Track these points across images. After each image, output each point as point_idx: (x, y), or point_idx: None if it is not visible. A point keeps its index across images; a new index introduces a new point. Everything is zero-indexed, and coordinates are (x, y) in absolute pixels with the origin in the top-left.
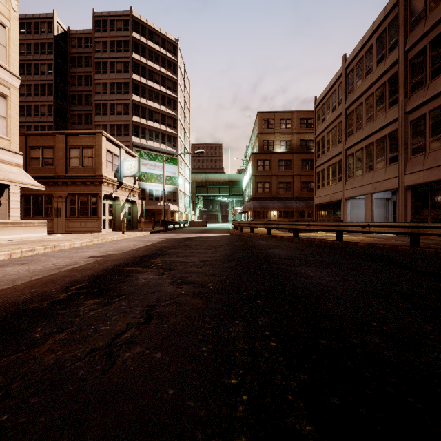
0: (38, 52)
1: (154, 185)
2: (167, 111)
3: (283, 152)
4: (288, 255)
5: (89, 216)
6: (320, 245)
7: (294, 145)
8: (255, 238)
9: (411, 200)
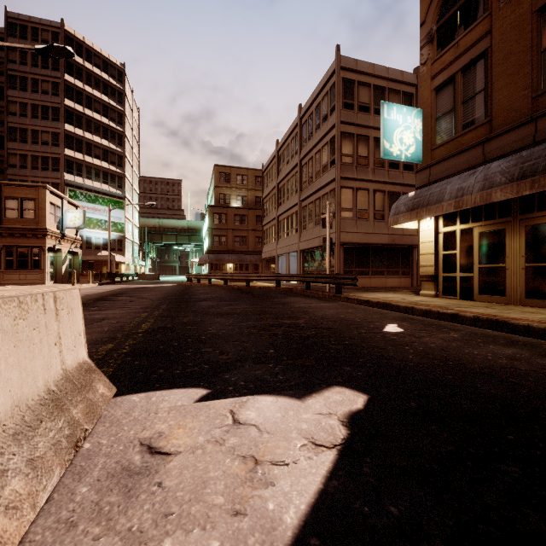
0: None
1: (94, 231)
2: (111, 147)
3: (239, 207)
4: (203, 292)
5: (30, 268)
6: (234, 289)
7: (250, 201)
8: (197, 286)
9: (302, 259)
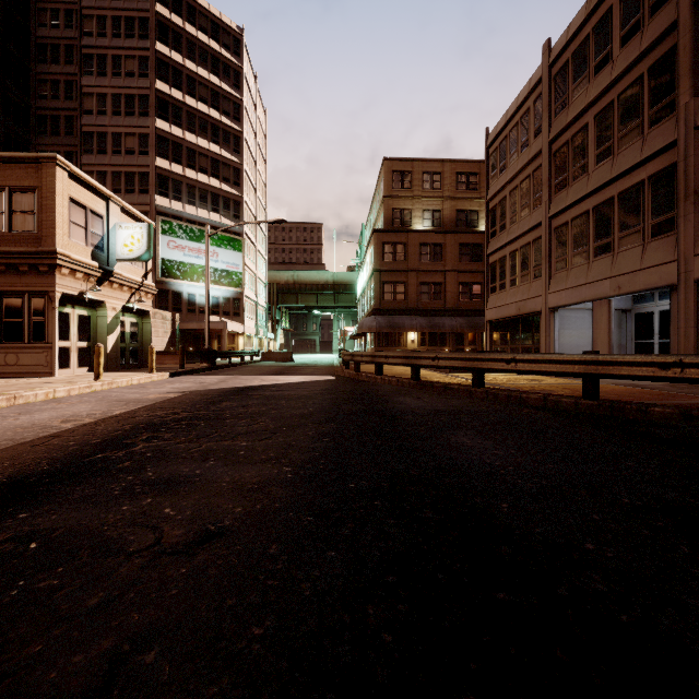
0: None
1: (198, 285)
2: (223, 155)
3: (428, 230)
4: (521, 465)
5: (27, 340)
6: (554, 412)
7: (446, 219)
8: (389, 389)
9: None
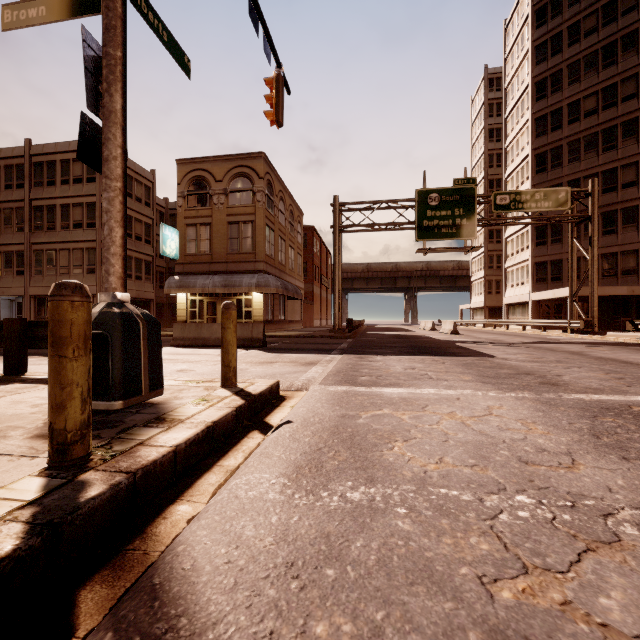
0: None
1: None
2: None
3: None
4: None
5: None
6: None
7: None
8: None
9: (35, 305)
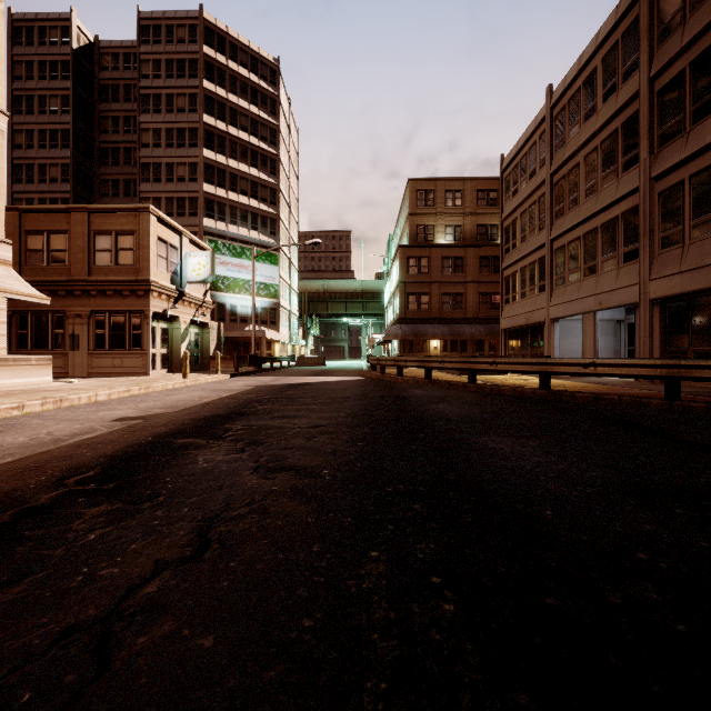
0: (45, 77)
1: (239, 297)
2: (261, 177)
3: (450, 245)
4: (462, 414)
5: (128, 347)
6: (513, 397)
7: (468, 234)
8: (406, 385)
9: (660, 322)
